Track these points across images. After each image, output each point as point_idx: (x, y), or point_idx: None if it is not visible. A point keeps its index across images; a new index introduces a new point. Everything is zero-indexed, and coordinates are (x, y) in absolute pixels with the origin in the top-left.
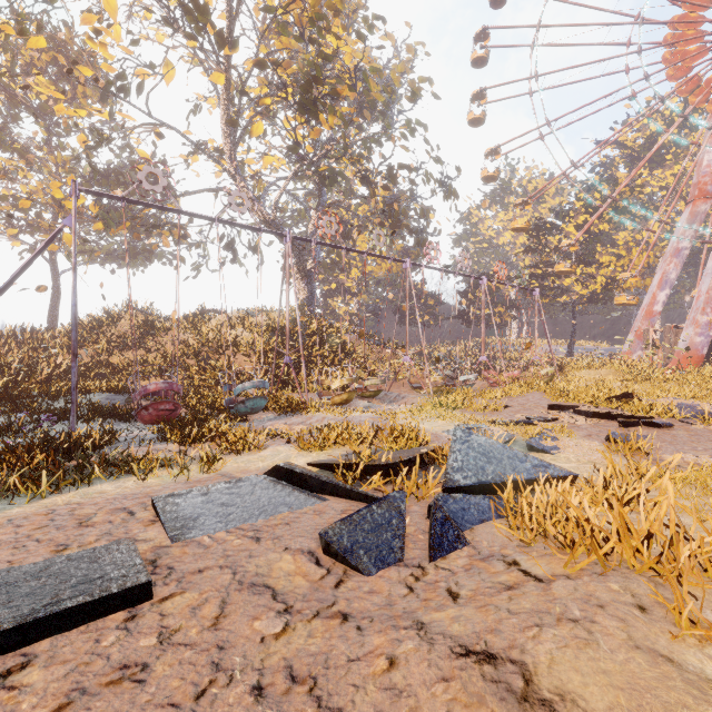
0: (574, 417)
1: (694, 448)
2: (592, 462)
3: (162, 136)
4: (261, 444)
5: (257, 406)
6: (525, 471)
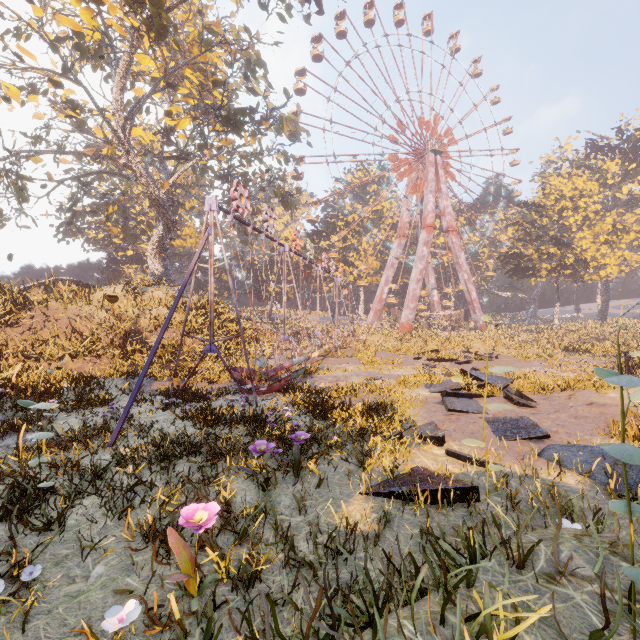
0: (436, 362)
1: None
2: None
3: (61, 86)
4: (393, 389)
5: (302, 373)
6: (505, 380)
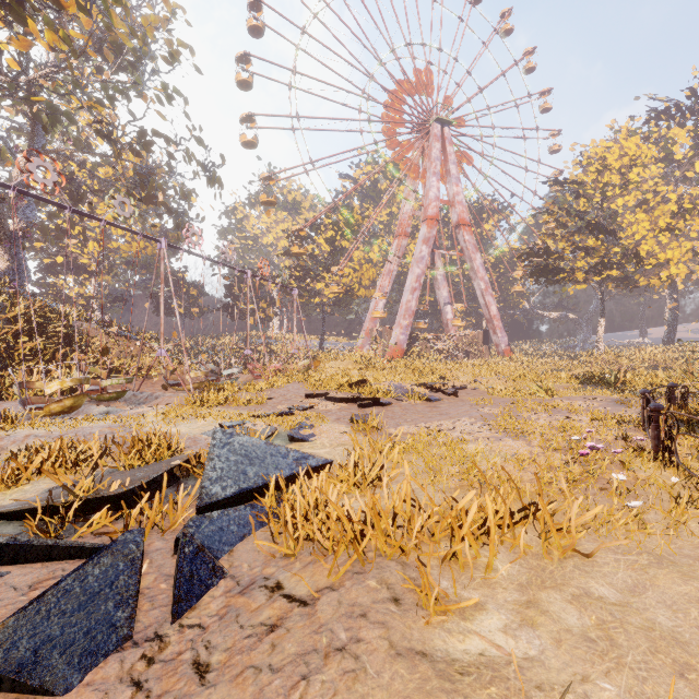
0: (326, 404)
1: (406, 420)
2: (342, 444)
3: None
4: None
5: None
6: (288, 466)
